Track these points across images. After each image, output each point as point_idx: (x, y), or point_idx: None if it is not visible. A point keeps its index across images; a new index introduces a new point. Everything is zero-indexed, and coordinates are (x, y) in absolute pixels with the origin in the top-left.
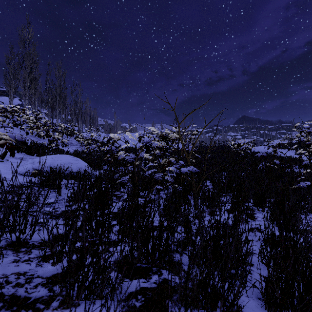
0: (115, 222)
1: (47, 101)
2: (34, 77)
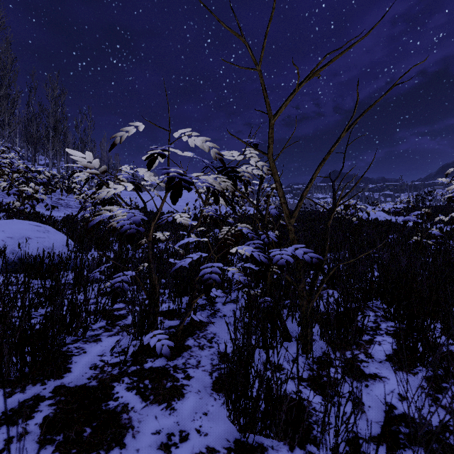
0: (46, 453)
1: (29, 135)
2: (6, 94)
